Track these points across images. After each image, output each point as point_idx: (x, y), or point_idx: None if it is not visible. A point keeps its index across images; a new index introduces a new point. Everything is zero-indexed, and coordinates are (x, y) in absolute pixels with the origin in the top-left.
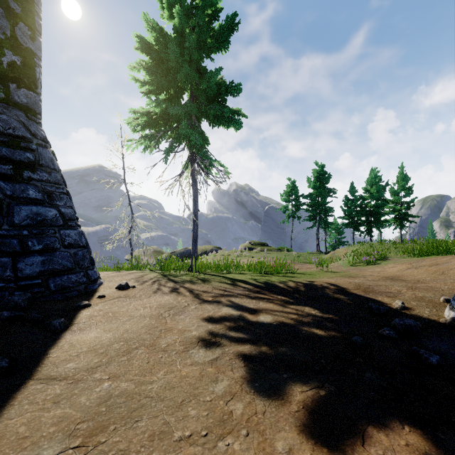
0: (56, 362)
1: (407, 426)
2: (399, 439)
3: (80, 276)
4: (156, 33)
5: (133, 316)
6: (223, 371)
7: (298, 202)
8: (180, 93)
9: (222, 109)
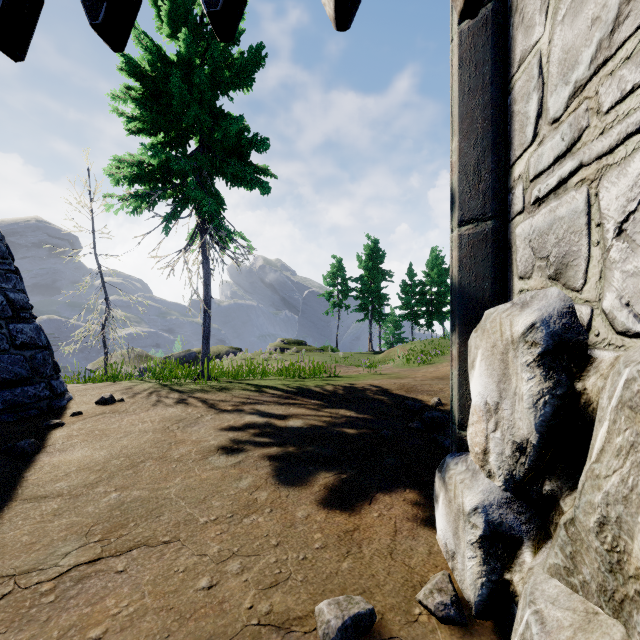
0: (40, 483)
1: (409, 489)
2: (400, 497)
3: (41, 388)
4: (151, 55)
5: (130, 431)
6: (247, 471)
7: (346, 287)
8: (186, 138)
9: (244, 169)
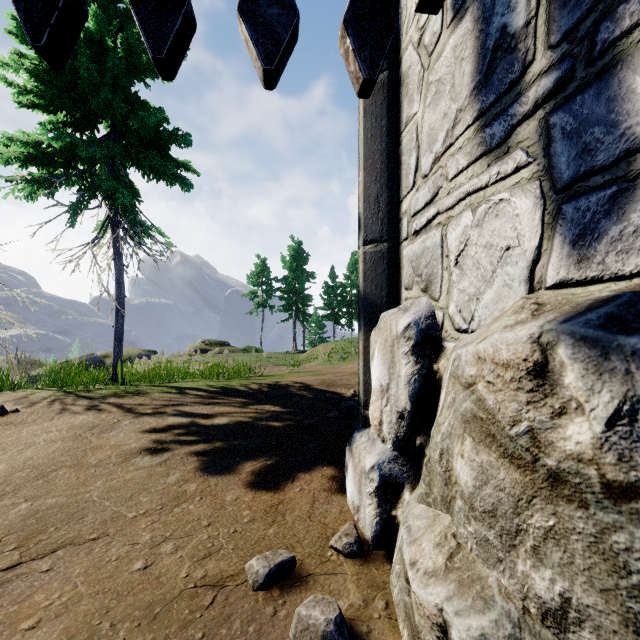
0: None
1: (326, 467)
2: (318, 474)
3: None
4: None
5: (32, 442)
6: (175, 467)
7: (271, 287)
8: (94, 121)
9: (164, 163)
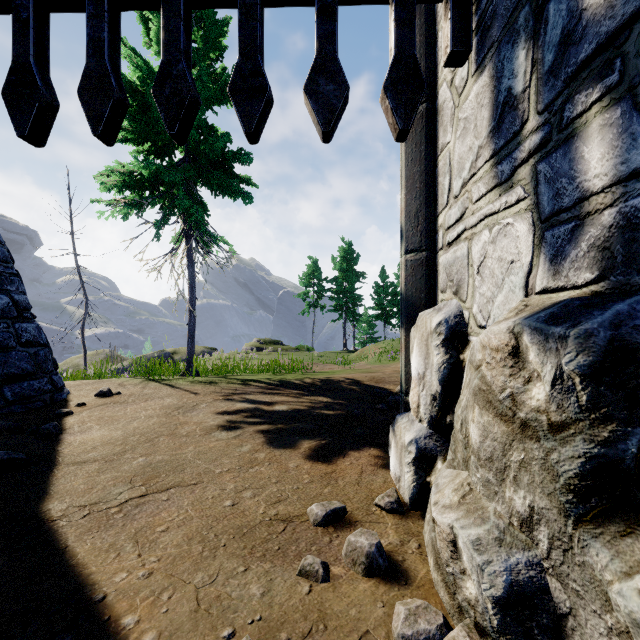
0: (74, 454)
1: (373, 448)
2: (366, 453)
3: (44, 382)
4: (142, 72)
5: (136, 417)
6: (246, 441)
7: (322, 288)
8: (172, 148)
9: (229, 181)
